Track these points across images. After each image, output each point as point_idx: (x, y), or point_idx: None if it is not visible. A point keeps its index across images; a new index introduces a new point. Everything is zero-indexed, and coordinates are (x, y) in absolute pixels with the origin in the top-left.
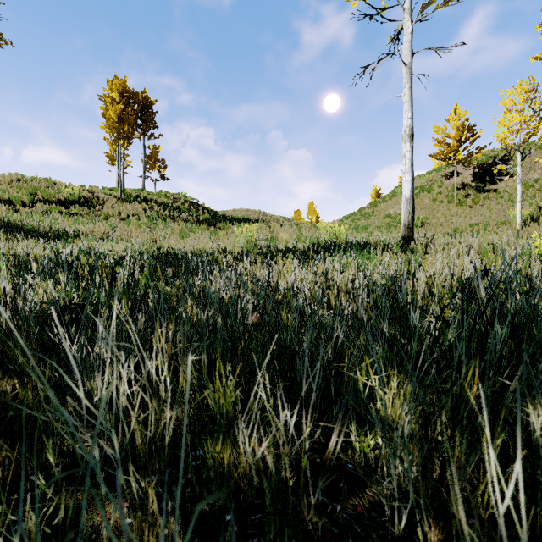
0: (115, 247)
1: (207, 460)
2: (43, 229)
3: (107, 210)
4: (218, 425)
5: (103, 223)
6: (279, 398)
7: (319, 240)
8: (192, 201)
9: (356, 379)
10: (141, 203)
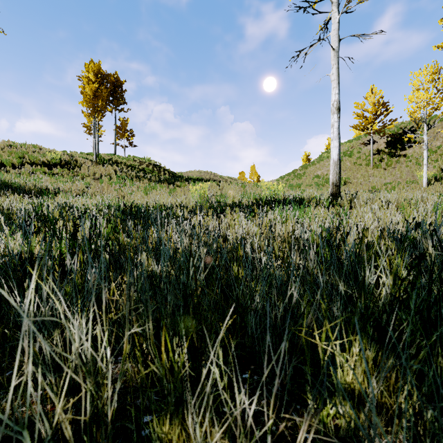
0: (88, 202)
1: (154, 441)
2: (28, 187)
3: (84, 171)
4: (166, 403)
5: (80, 182)
6: (235, 381)
7: (261, 196)
8: (155, 164)
9: (334, 371)
10: (112, 165)
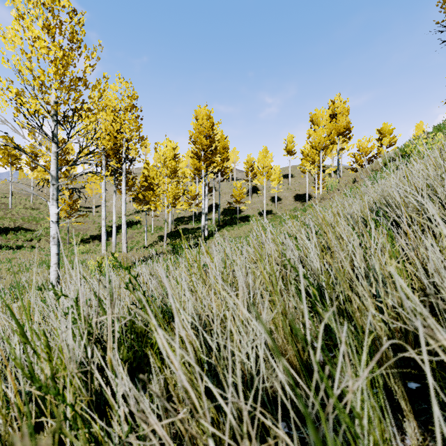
0: None
1: None
2: None
3: None
4: None
5: None
6: None
7: None
8: None
9: None
10: None
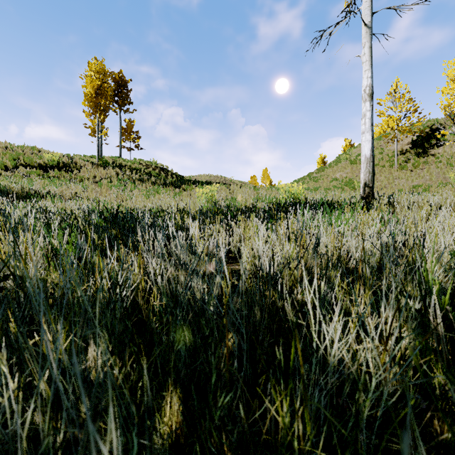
0: (74, 207)
1: None
2: (12, 190)
3: (84, 174)
4: None
5: (76, 185)
6: None
7: (277, 199)
8: (162, 168)
9: None
10: (114, 168)
